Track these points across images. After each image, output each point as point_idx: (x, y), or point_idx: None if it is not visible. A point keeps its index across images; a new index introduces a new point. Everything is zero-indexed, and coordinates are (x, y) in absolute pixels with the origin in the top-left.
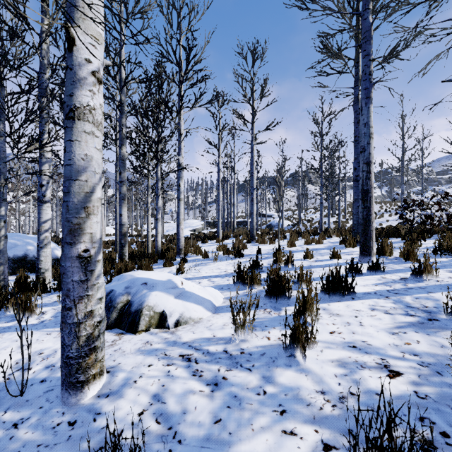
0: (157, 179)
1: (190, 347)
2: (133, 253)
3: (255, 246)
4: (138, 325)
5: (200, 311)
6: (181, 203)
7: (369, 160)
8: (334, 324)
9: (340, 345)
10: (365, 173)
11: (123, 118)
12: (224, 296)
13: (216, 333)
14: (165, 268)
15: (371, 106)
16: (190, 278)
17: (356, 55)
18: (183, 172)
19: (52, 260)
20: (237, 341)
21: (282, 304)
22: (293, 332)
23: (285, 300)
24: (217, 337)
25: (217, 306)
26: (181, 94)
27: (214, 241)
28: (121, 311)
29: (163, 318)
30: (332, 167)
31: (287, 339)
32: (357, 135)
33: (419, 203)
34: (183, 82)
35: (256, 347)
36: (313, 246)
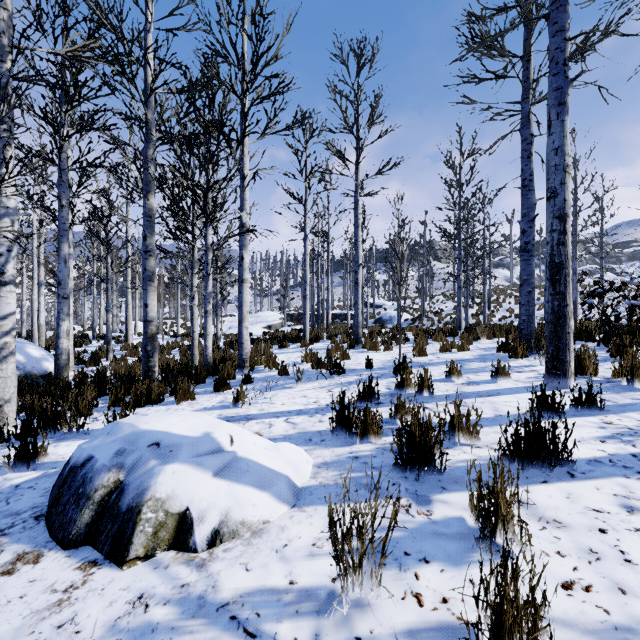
0: (206, 247)
1: (233, 625)
2: (169, 366)
3: (361, 353)
4: (129, 547)
5: (266, 506)
6: (244, 287)
7: (564, 212)
8: (561, 555)
9: (608, 638)
10: (557, 234)
11: (151, 148)
12: (315, 459)
13: (296, 573)
14: (216, 392)
15: (566, 118)
16: (254, 416)
17: (527, 47)
18: (248, 237)
19: (37, 378)
20: (345, 608)
21: (429, 486)
22: (493, 615)
23: (434, 475)
24: (299, 589)
25: (301, 487)
26: (244, 112)
27: (298, 345)
28: (101, 505)
29: (185, 527)
30: (475, 233)
31: (478, 634)
32: (527, 178)
33: (618, 286)
34: (247, 90)
35: (392, 635)
36: (454, 356)
